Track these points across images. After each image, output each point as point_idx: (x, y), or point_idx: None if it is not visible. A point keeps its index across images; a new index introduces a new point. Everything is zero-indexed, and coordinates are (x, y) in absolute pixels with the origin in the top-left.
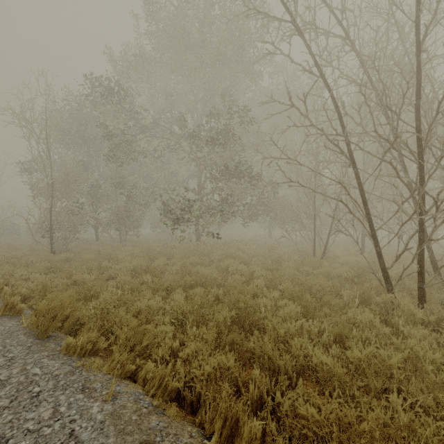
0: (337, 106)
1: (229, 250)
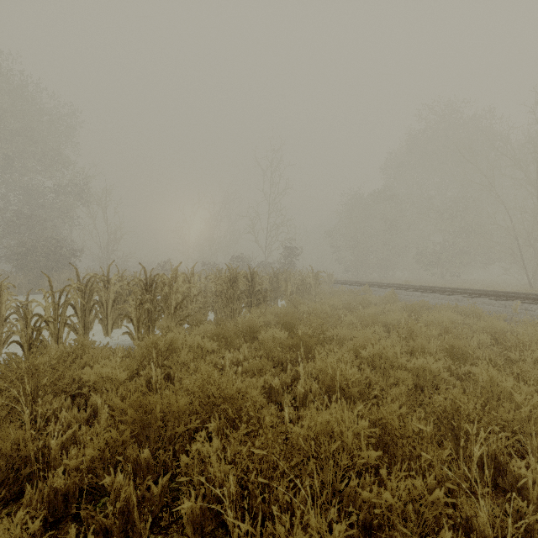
0: (509, 217)
1: (467, 283)
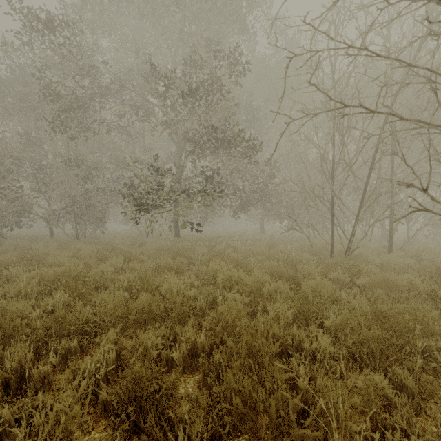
0: None
1: (217, 247)
